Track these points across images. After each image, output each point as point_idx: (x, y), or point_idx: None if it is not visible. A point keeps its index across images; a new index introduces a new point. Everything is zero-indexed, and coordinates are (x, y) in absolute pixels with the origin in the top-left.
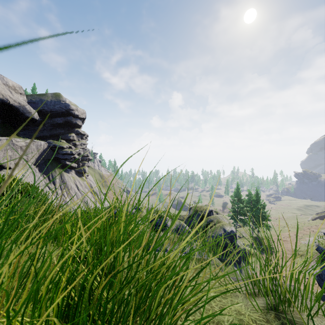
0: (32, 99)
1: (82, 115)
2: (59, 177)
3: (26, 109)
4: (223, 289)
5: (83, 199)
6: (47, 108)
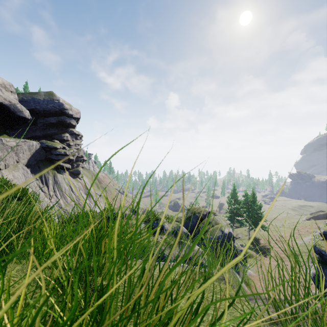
0: (24, 98)
1: (76, 115)
2: (52, 179)
3: (17, 108)
4: (239, 315)
5: (77, 201)
6: (40, 107)
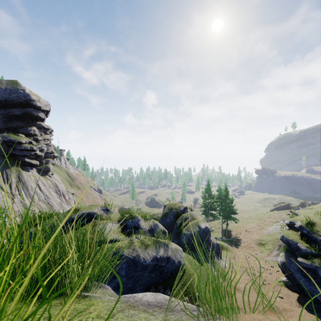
0: None
1: (45, 107)
2: (16, 177)
3: None
4: None
5: (46, 201)
6: (0, 97)
